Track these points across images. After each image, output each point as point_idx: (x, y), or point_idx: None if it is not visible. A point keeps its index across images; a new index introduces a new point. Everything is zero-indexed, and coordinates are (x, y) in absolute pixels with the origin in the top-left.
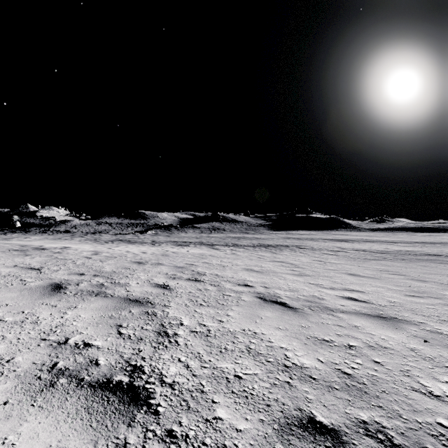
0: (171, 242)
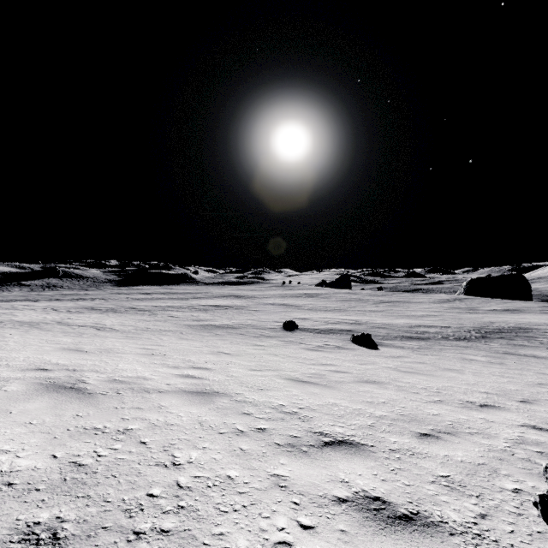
0: None
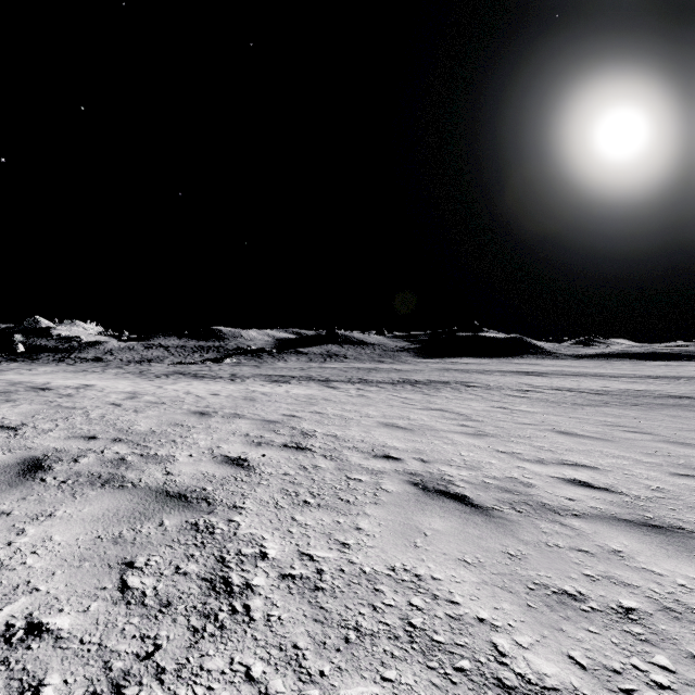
0: (262, 376)
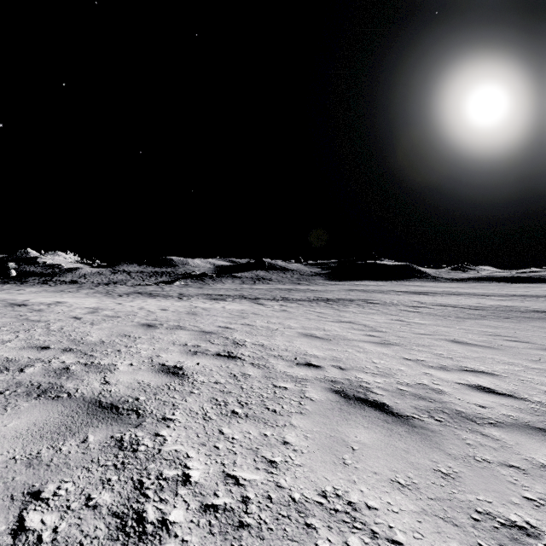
0: (204, 295)
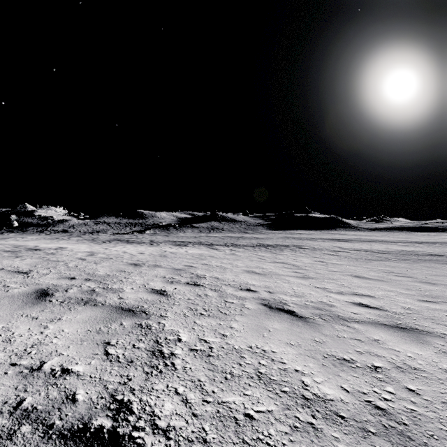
0: (170, 242)
